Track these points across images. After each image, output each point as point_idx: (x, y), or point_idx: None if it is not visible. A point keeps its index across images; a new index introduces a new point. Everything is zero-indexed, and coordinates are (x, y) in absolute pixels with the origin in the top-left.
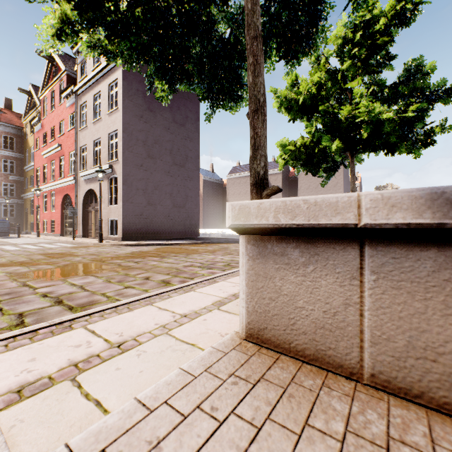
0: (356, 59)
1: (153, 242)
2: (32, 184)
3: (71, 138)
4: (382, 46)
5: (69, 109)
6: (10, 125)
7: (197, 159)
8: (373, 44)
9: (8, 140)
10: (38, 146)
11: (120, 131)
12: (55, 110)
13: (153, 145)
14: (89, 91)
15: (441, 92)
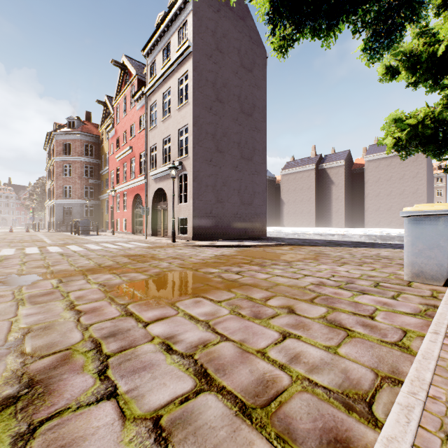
0: None
1: (227, 243)
2: (106, 186)
3: (141, 140)
4: None
5: (139, 112)
6: (90, 134)
7: (264, 151)
8: None
9: (88, 148)
10: (112, 151)
11: (190, 125)
12: (127, 115)
13: (222, 139)
14: (158, 90)
15: None
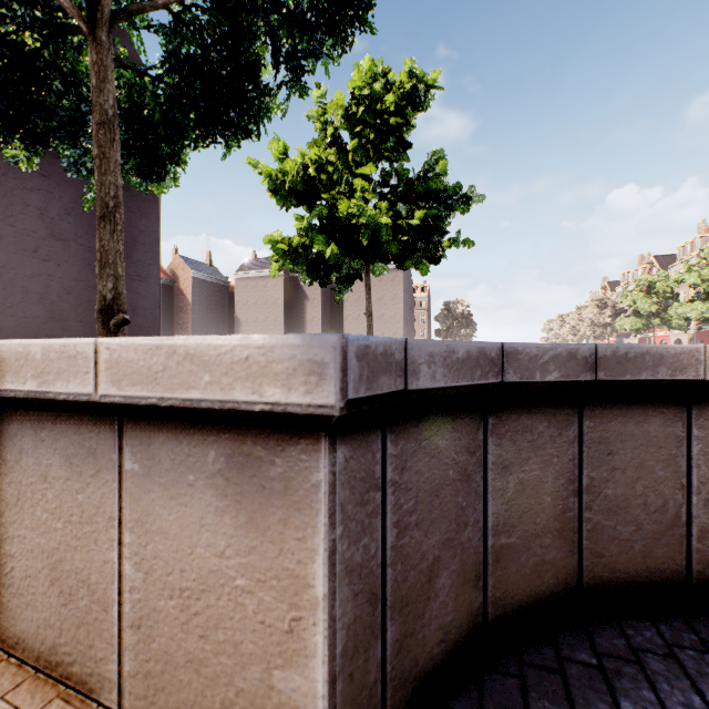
0: (364, 140)
1: None
2: None
3: None
4: (396, 128)
5: None
6: None
7: (156, 246)
8: (383, 125)
9: None
10: None
11: None
12: None
13: (63, 218)
14: None
15: (458, 198)
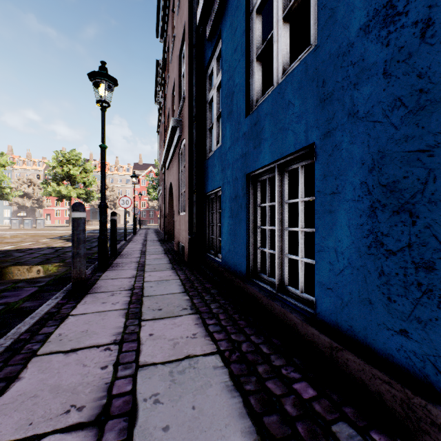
0: None
1: None
2: None
3: None
4: None
5: None
6: None
7: None
8: None
9: None
10: None
11: None
12: None
13: None
14: None
15: None
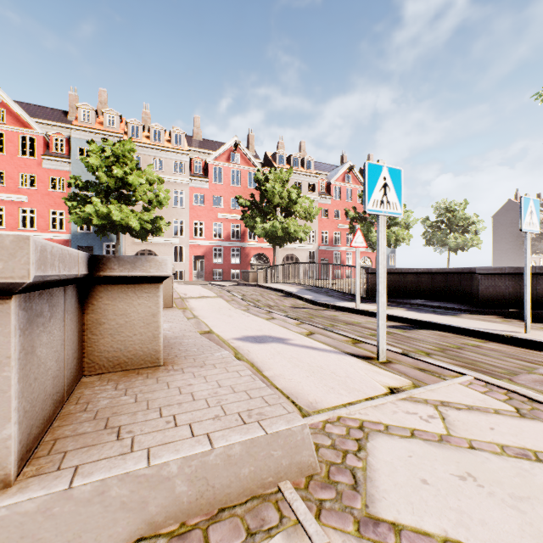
0: None
1: None
2: None
3: None
4: None
5: None
6: None
7: None
8: None
9: None
10: None
11: None
12: None
13: None
14: None
15: None
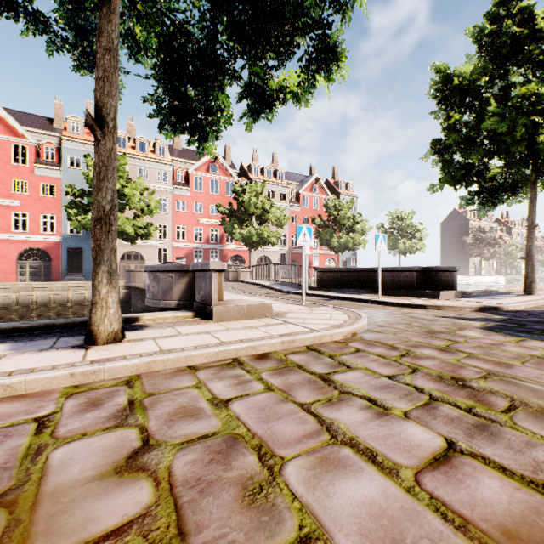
0: None
1: None
2: None
3: None
4: None
5: None
6: None
7: None
8: None
9: None
10: None
11: None
12: None
13: None
14: None
15: None
